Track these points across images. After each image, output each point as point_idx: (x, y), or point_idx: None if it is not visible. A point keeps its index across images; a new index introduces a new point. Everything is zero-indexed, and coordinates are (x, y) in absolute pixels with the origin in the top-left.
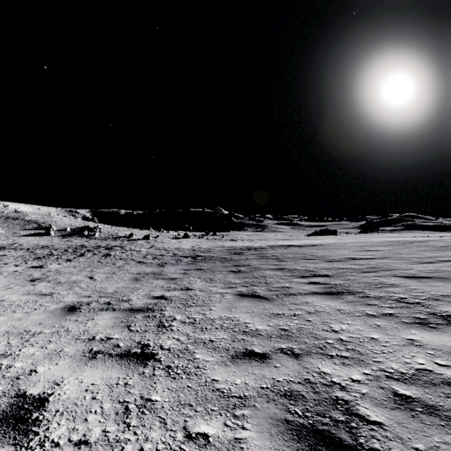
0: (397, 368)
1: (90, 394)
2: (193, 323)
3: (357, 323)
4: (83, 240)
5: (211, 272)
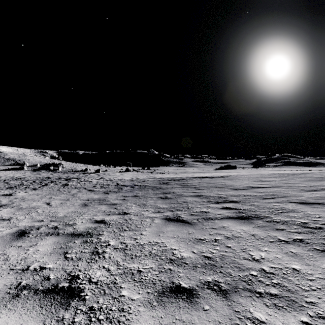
0: None
1: None
2: (124, 250)
3: (274, 250)
4: (49, 173)
5: (145, 198)
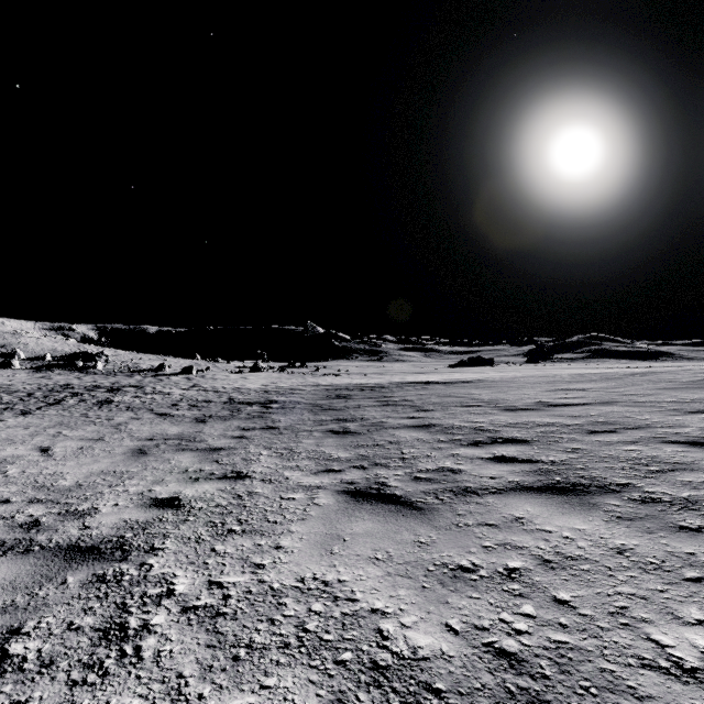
0: None
1: None
2: (216, 616)
3: None
4: (72, 376)
5: (293, 434)
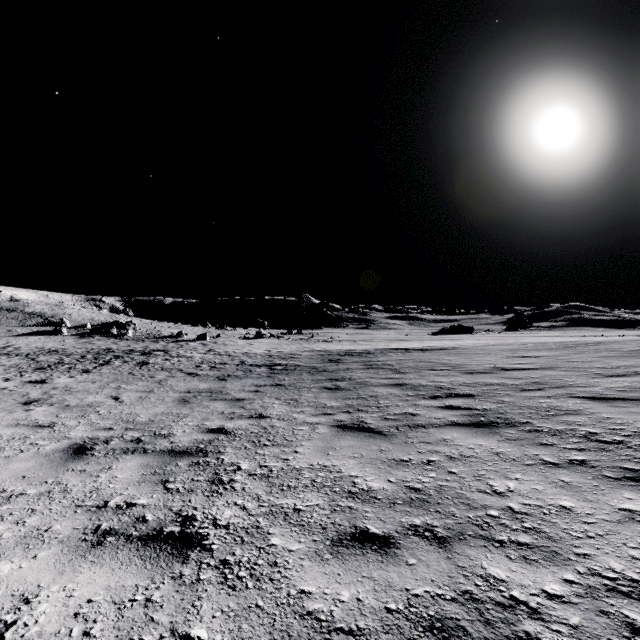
0: (622, 570)
1: (81, 624)
2: (268, 477)
3: (532, 477)
4: (110, 342)
5: (296, 389)
